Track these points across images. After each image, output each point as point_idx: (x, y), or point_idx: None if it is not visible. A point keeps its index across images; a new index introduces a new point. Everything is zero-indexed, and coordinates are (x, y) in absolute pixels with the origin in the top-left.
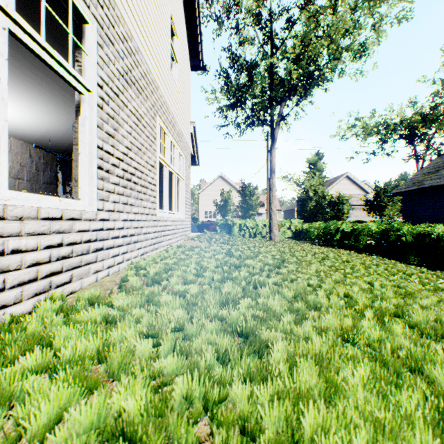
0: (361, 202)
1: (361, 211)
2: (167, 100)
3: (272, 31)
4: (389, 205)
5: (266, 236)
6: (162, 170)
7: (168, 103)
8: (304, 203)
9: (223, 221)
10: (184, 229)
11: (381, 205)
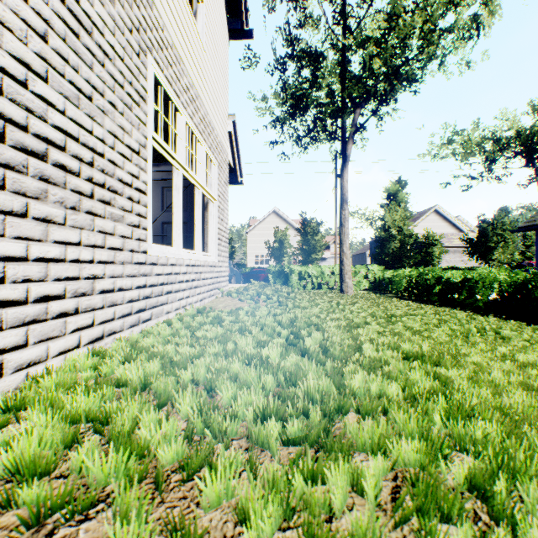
0: (455, 243)
1: (456, 255)
2: (177, 46)
3: (345, 6)
4: (499, 246)
5: (334, 288)
6: (185, 188)
7: (179, 52)
8: (385, 244)
9: (277, 268)
10: (217, 279)
11: (489, 246)
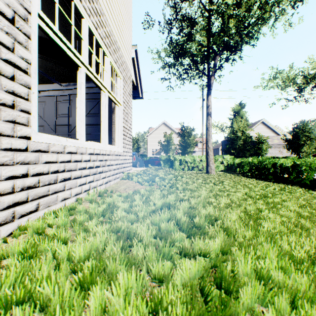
0: (275, 142)
1: (275, 149)
2: None
3: None
4: (306, 143)
5: (201, 169)
6: (101, 99)
7: None
8: (233, 142)
9: (166, 157)
10: (122, 165)
11: (300, 143)
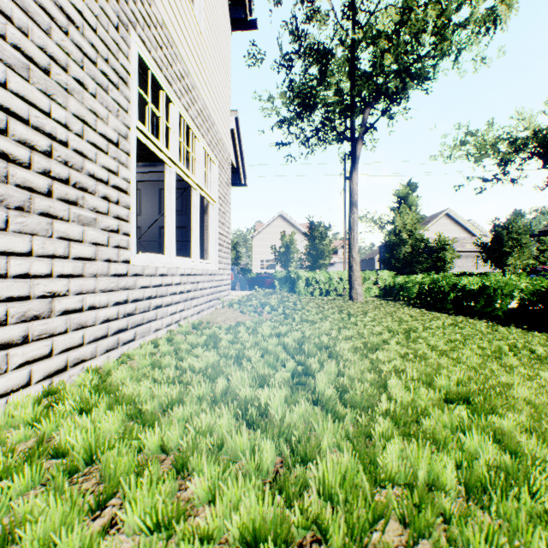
0: (468, 247)
1: (468, 260)
2: (169, 27)
3: None
4: (514, 251)
5: (342, 294)
6: (184, 190)
7: (171, 34)
8: (395, 249)
9: (283, 273)
10: (217, 288)
11: (504, 251)
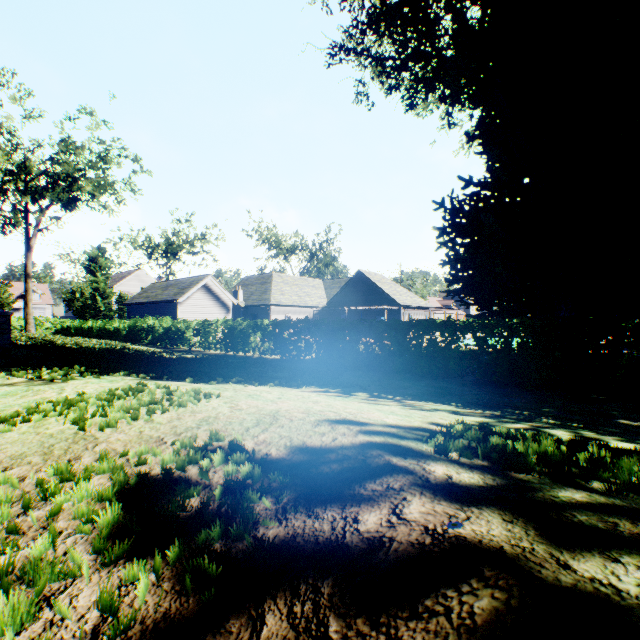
0: None
1: None
2: None
3: (27, 167)
4: None
5: None
6: None
7: None
8: (73, 303)
9: None
10: None
11: None
